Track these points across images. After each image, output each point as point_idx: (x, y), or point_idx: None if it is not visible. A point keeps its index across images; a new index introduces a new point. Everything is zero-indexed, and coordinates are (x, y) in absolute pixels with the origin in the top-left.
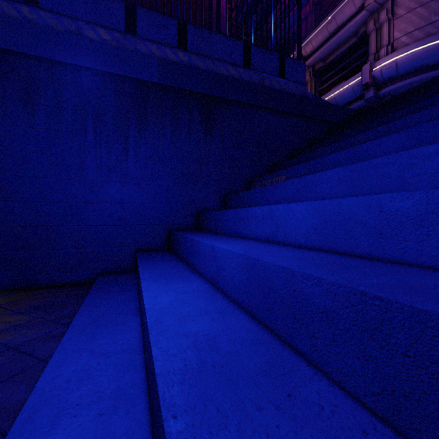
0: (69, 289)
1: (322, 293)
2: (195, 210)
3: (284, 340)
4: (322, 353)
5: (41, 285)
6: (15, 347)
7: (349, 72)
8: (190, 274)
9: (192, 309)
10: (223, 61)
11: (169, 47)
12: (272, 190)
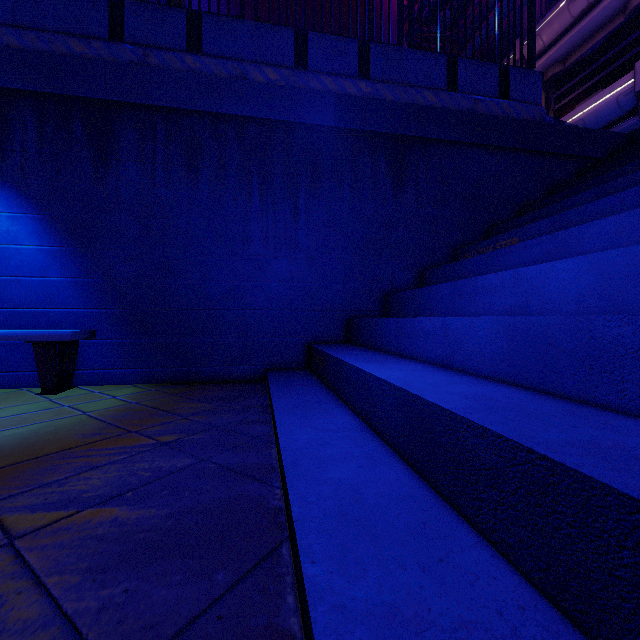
0: (237, 385)
1: (636, 331)
2: (380, 291)
3: (573, 399)
4: (636, 396)
5: (204, 379)
6: (220, 426)
7: (609, 74)
8: (401, 359)
9: (436, 380)
10: (419, 86)
11: (348, 78)
12: (504, 255)
